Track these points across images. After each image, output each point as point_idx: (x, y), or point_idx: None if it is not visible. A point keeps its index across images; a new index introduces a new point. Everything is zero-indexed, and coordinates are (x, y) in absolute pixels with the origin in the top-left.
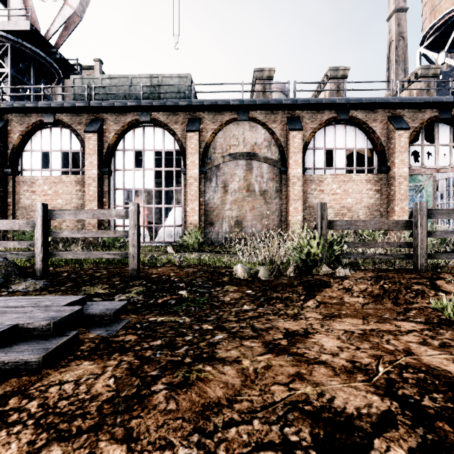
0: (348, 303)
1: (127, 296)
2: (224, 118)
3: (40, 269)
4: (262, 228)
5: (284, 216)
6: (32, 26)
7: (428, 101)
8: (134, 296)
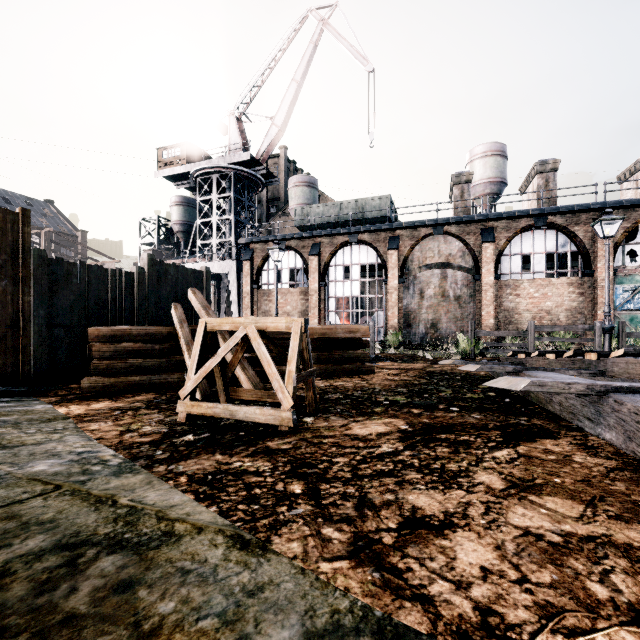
0: None
1: None
2: (420, 234)
3: None
4: (456, 329)
5: (478, 319)
6: (250, 155)
7: (637, 203)
8: None
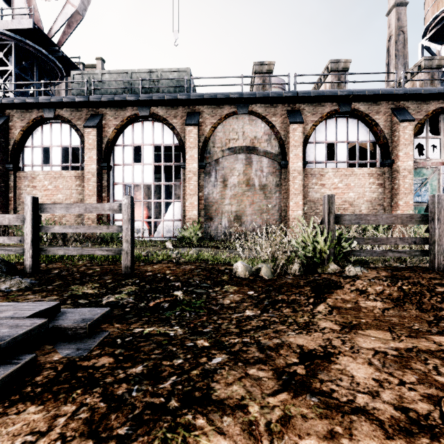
0: (365, 309)
1: (116, 298)
2: (223, 111)
3: (30, 266)
4: (261, 222)
5: (285, 210)
6: (35, 25)
7: (434, 92)
8: (124, 298)
